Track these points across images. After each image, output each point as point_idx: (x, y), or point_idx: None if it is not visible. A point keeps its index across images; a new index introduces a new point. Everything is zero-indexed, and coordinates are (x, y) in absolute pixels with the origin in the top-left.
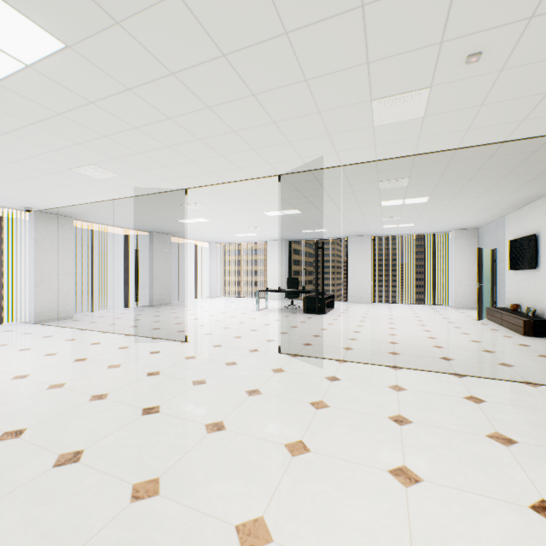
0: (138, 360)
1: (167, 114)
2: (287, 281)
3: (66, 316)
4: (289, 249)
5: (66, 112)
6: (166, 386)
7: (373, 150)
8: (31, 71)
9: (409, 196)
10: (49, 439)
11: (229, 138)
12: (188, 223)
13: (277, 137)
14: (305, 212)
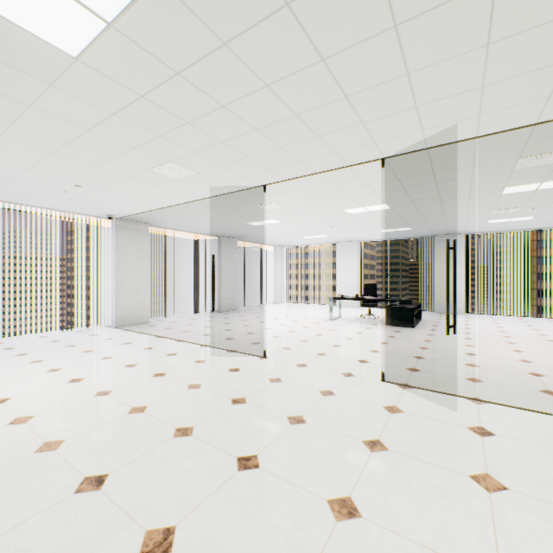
0: (218, 379)
1: (265, 80)
2: (363, 288)
3: (142, 321)
4: (361, 251)
5: (148, 92)
6: (258, 421)
7: (539, 106)
8: (113, 32)
9: (551, 178)
10: (132, 499)
11: (335, 109)
12: (258, 225)
13: (402, 100)
14: (395, 206)
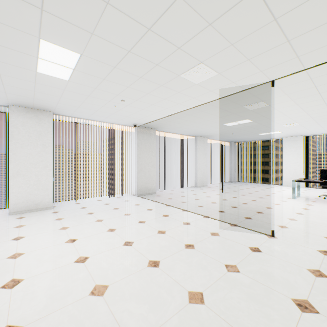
0: (249, 262)
1: None
2: (320, 173)
3: (152, 192)
4: (306, 143)
5: None
6: None
7: None
8: None
9: None
10: None
11: None
12: (230, 125)
13: None
14: None
